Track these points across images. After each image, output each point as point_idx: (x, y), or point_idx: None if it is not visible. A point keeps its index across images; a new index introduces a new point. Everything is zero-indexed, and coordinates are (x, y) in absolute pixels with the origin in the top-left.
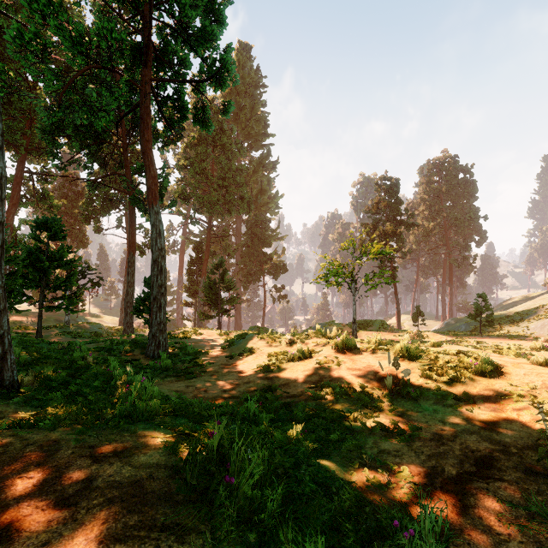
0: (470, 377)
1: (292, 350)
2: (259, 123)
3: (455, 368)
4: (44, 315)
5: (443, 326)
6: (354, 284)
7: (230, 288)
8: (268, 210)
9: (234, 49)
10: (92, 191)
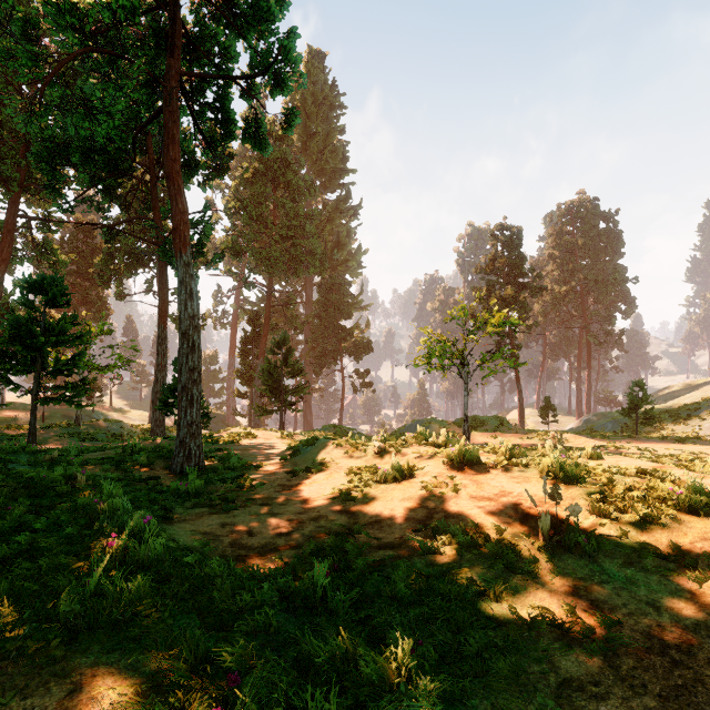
0: (672, 515)
1: (384, 466)
2: (336, 155)
3: (644, 500)
4: (49, 409)
5: (581, 424)
6: (465, 368)
7: (297, 373)
8: (347, 270)
9: (299, 35)
10: (108, 242)
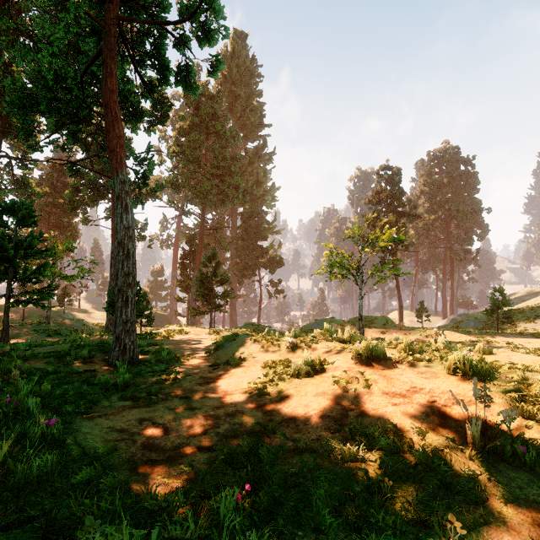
0: None
1: (296, 360)
2: (255, 113)
3: None
4: (28, 311)
5: (448, 322)
6: (360, 276)
7: (224, 281)
8: (264, 202)
9: None
10: (72, 176)
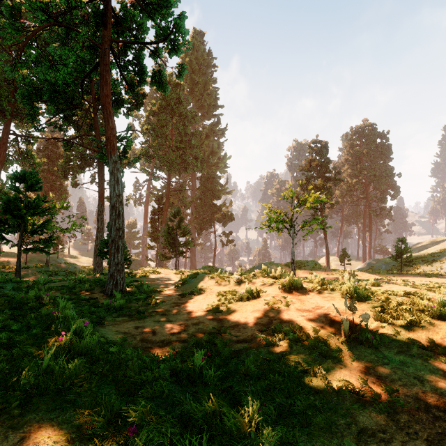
0: (428, 320)
1: (240, 290)
2: (211, 96)
3: (410, 311)
4: (29, 256)
5: (365, 266)
6: (292, 229)
7: (186, 233)
8: (218, 169)
9: (187, 17)
10: (67, 150)
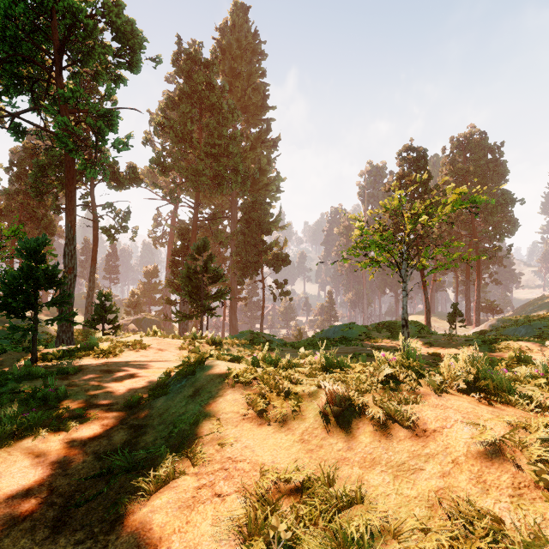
0: None
1: None
2: (258, 93)
3: None
4: None
5: (486, 329)
6: (404, 264)
7: (217, 278)
8: (268, 193)
9: None
10: (17, 139)
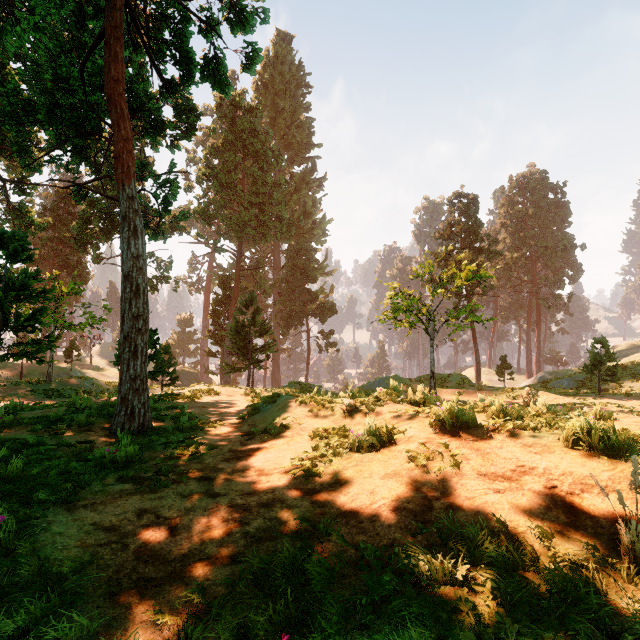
0: None
1: (356, 429)
2: (302, 130)
3: None
4: (28, 367)
5: (535, 381)
6: (431, 324)
7: (264, 332)
8: (313, 237)
9: None
10: (79, 202)
